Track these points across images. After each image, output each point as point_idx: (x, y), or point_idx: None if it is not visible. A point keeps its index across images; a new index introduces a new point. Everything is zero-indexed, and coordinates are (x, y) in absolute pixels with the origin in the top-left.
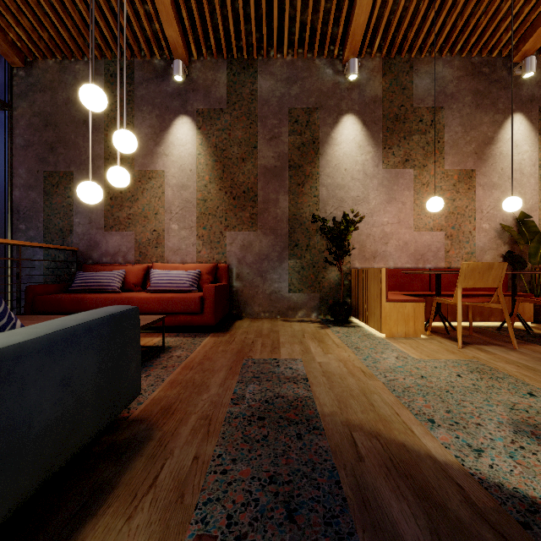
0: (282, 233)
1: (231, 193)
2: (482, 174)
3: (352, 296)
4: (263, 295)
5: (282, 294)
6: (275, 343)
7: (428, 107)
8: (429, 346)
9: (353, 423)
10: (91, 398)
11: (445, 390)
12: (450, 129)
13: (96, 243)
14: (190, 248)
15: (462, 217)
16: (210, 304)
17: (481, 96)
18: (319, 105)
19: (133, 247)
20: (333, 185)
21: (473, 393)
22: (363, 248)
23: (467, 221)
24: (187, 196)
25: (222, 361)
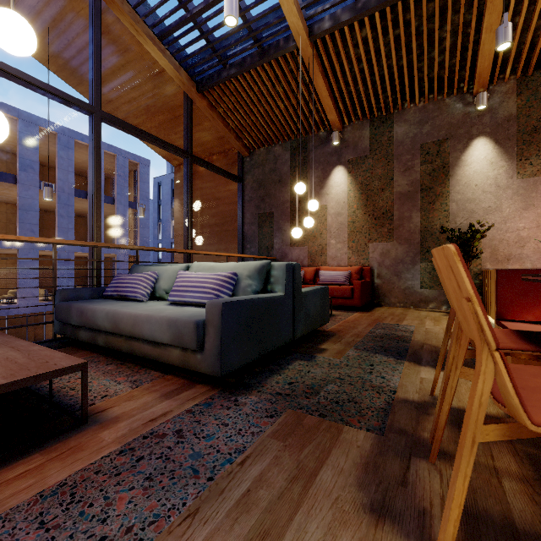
0: (415, 242)
1: (373, 215)
2: None
3: (482, 293)
4: (398, 290)
5: (415, 290)
6: (401, 319)
7: None
8: None
9: (427, 343)
10: (319, 313)
11: None
12: None
13: (286, 254)
14: (343, 256)
15: None
16: (357, 293)
17: None
18: (448, 136)
19: (307, 256)
20: (463, 200)
21: None
22: (494, 251)
23: None
24: (341, 220)
25: (365, 322)
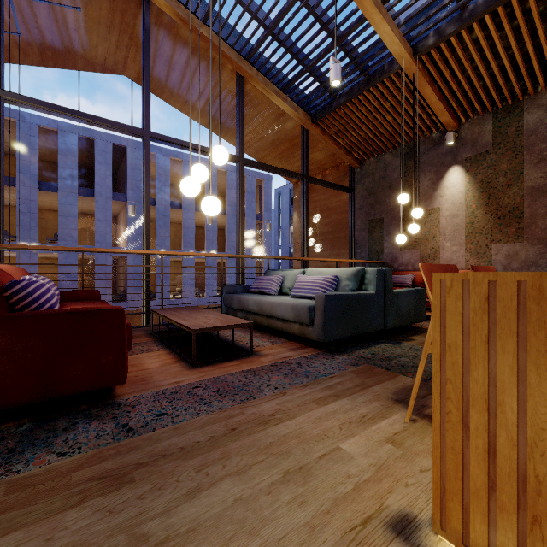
0: None
1: (496, 214)
2: None
3: None
4: None
5: None
6: None
7: None
8: None
9: None
10: (412, 311)
11: None
12: None
13: (396, 258)
14: (459, 259)
15: None
16: None
17: None
18: None
19: (418, 259)
20: None
21: None
22: None
23: None
24: (457, 222)
25: None
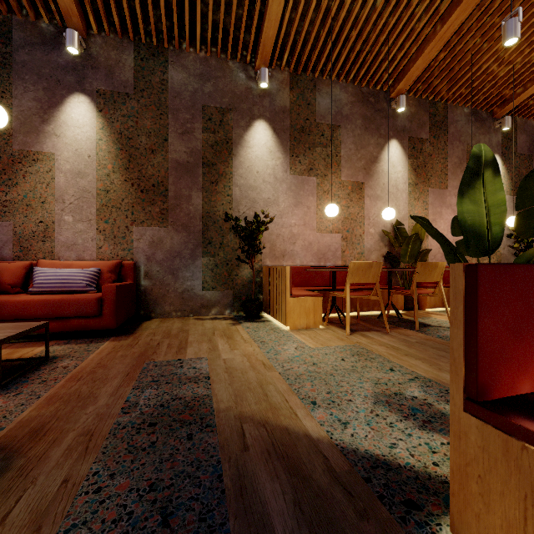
0: (195, 230)
1: (138, 185)
2: (369, 187)
3: (263, 292)
4: (175, 294)
5: (195, 292)
6: (183, 343)
7: (328, 124)
8: (325, 335)
9: (246, 415)
10: None
11: (329, 374)
12: (345, 146)
13: None
14: (89, 244)
15: (355, 222)
16: (110, 306)
17: (369, 121)
18: (232, 106)
19: (11, 240)
20: (246, 186)
21: (351, 374)
22: (273, 247)
23: (358, 226)
24: (84, 185)
25: (119, 367)
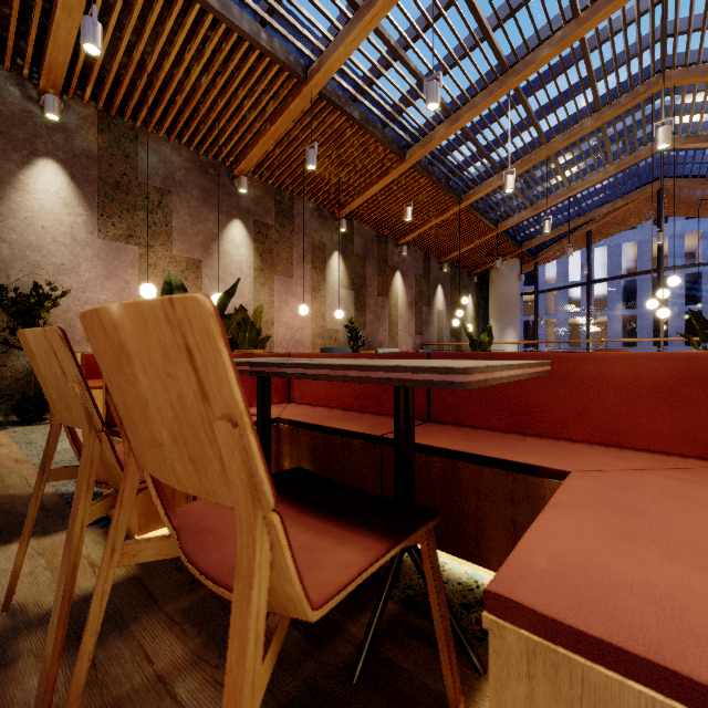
0: None
1: None
2: (209, 266)
3: None
4: None
5: None
6: None
7: (155, 186)
8: None
9: None
10: None
11: None
12: (179, 216)
13: None
14: None
15: None
16: None
17: (208, 194)
18: None
19: None
20: (22, 243)
21: None
22: (71, 328)
23: None
24: None
25: None
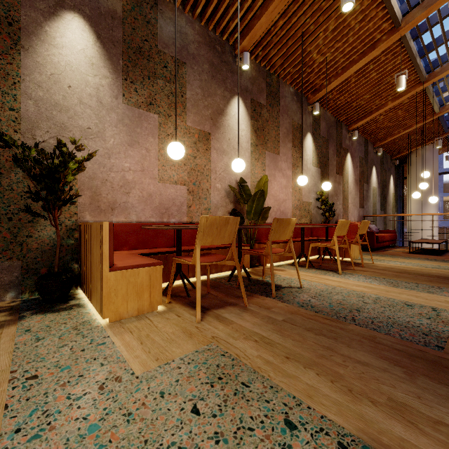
0: None
1: None
2: (216, 139)
3: (79, 259)
4: None
5: None
6: None
7: (172, 56)
8: (165, 328)
9: None
10: None
11: None
12: (192, 88)
13: None
14: None
15: (202, 175)
16: None
17: (215, 70)
18: None
19: None
20: (48, 102)
21: None
22: (96, 196)
23: (205, 179)
24: None
25: None
